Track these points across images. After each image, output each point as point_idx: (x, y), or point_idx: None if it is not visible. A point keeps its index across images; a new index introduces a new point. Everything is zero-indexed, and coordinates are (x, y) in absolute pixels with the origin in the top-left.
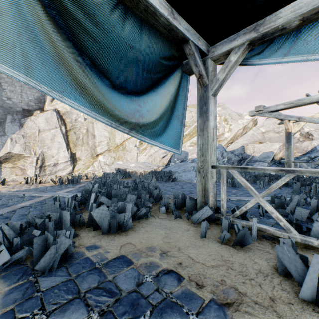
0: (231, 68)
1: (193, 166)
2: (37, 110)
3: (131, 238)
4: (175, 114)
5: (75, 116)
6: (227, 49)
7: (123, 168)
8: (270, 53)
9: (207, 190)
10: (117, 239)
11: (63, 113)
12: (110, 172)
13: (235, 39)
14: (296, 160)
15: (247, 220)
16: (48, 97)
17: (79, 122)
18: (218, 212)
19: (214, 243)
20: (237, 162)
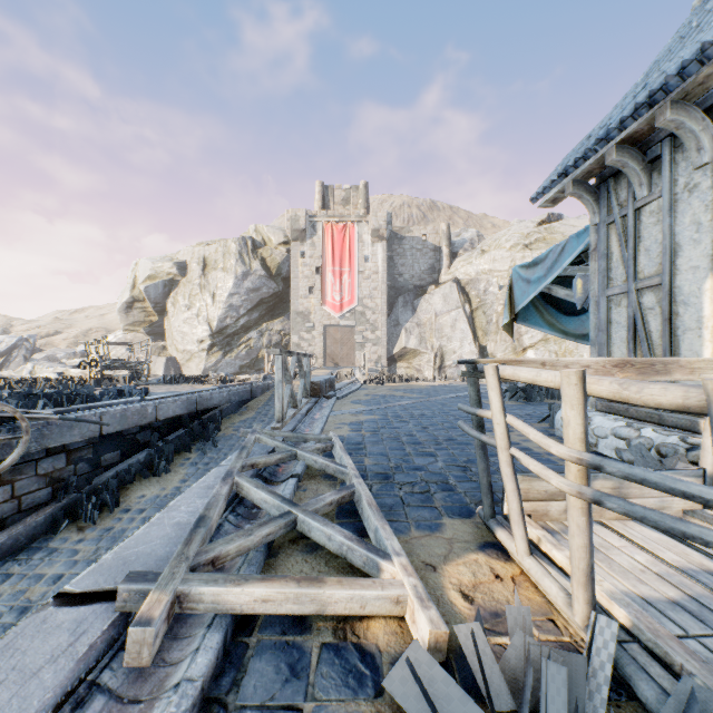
0: None
1: None
2: (431, 285)
3: None
4: None
5: (483, 286)
6: None
7: None
8: None
9: None
10: None
11: (464, 284)
12: None
13: None
14: None
15: None
16: (443, 262)
17: (489, 295)
18: None
19: None
20: None
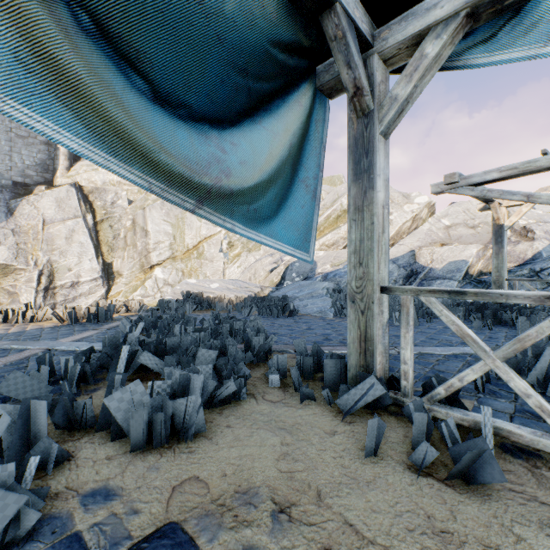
0: (426, 71)
1: (326, 286)
2: (41, 185)
3: (200, 460)
4: (301, 178)
5: (111, 197)
6: (418, 29)
7: (197, 290)
8: (515, 36)
9: (371, 339)
10: (166, 464)
11: (88, 192)
12: (173, 298)
13: (436, 5)
14: (509, 275)
15: (463, 407)
16: (61, 161)
17: (118, 208)
18: (394, 387)
19: (399, 474)
20: (403, 280)
